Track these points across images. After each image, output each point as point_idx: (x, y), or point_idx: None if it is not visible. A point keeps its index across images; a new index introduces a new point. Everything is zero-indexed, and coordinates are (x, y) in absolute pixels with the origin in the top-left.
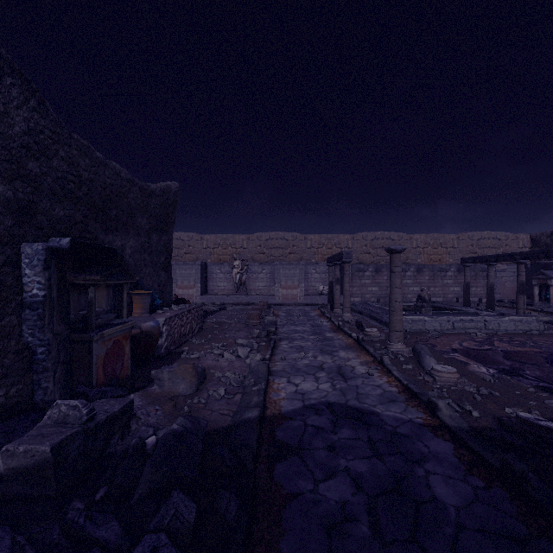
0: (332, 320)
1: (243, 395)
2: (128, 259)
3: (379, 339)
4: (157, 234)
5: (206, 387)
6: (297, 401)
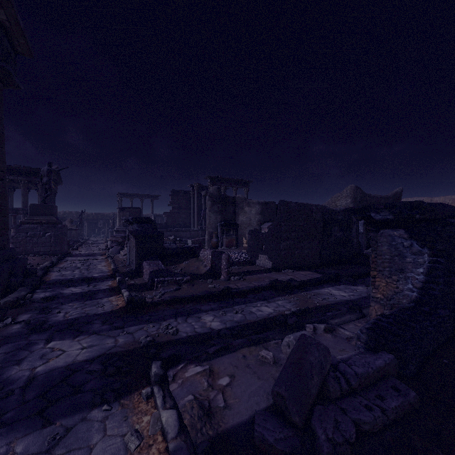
0: None
1: None
2: None
3: None
4: None
5: None
6: None
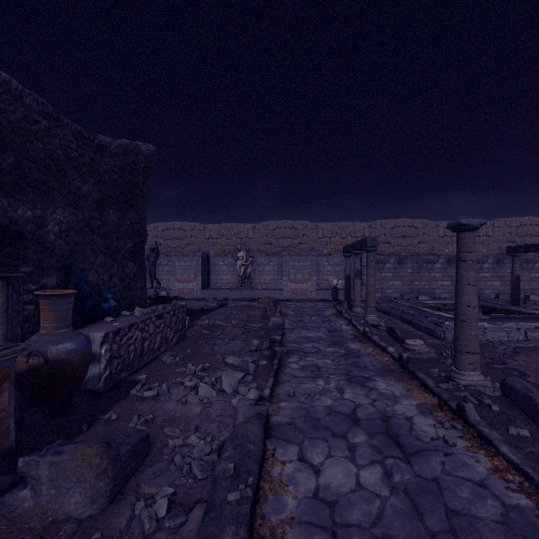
0: (353, 324)
1: (206, 513)
2: (52, 241)
3: (428, 356)
4: (118, 209)
5: (137, 484)
6: (321, 534)
